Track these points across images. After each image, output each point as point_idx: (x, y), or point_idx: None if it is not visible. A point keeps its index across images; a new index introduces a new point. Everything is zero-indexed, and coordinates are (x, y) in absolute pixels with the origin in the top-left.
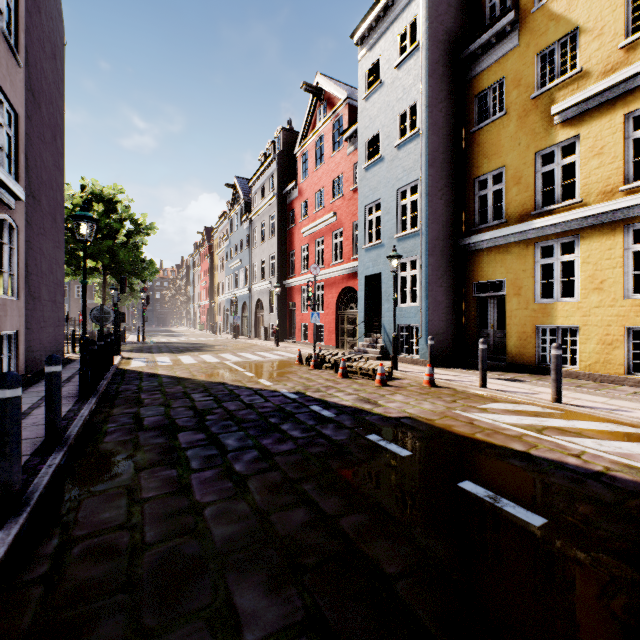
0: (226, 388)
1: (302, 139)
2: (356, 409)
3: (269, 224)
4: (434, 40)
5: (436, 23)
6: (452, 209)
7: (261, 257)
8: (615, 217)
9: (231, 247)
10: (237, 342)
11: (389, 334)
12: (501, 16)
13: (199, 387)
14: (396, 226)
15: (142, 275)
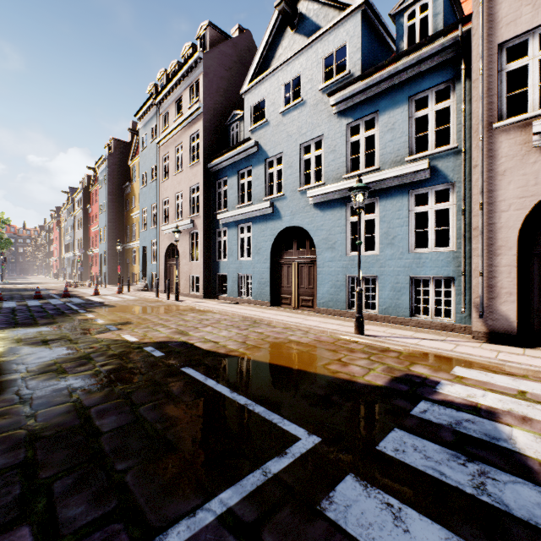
0: (25, 289)
1: (93, 186)
2: (53, 289)
3: (81, 222)
4: (111, 183)
5: (112, 178)
6: (120, 235)
7: (78, 237)
8: (137, 246)
9: (68, 227)
10: (61, 282)
11: (103, 275)
12: (126, 183)
13: (17, 289)
14: (104, 239)
15: (1, 246)
